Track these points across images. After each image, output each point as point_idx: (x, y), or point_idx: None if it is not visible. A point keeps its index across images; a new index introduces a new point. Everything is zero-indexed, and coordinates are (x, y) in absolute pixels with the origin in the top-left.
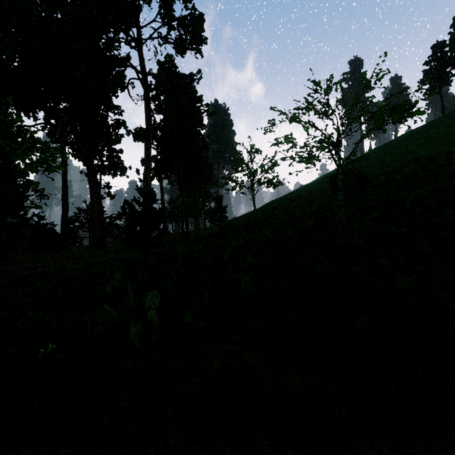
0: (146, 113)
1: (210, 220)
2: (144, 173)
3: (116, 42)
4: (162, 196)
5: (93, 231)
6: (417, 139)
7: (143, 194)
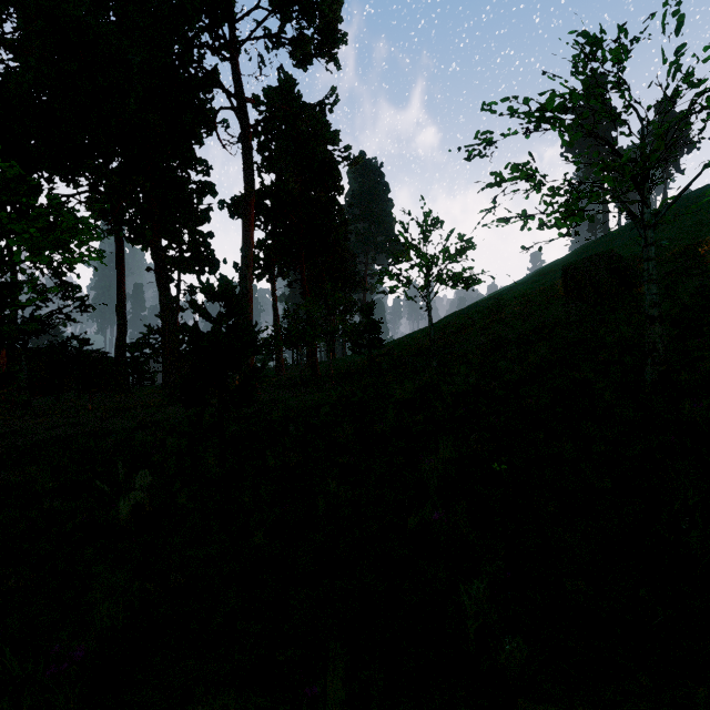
0: (244, 165)
1: (352, 347)
2: (242, 267)
3: (194, 46)
4: (274, 306)
5: (165, 363)
6: None
7: (215, 297)
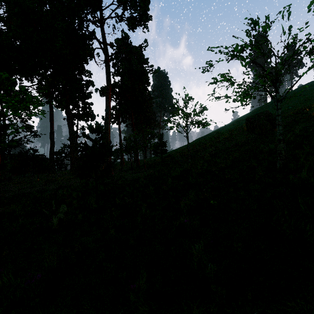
0: (106, 73)
1: (154, 153)
2: (105, 118)
3: (84, 21)
4: (120, 135)
5: (71, 160)
6: (313, 90)
7: (94, 131)
